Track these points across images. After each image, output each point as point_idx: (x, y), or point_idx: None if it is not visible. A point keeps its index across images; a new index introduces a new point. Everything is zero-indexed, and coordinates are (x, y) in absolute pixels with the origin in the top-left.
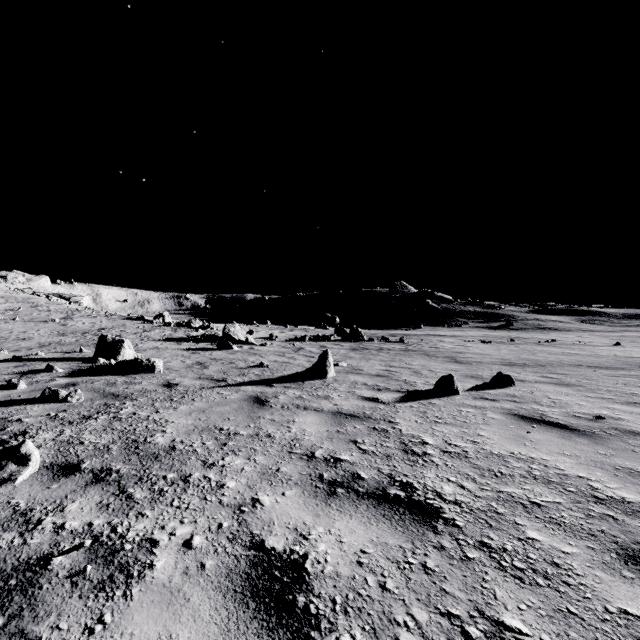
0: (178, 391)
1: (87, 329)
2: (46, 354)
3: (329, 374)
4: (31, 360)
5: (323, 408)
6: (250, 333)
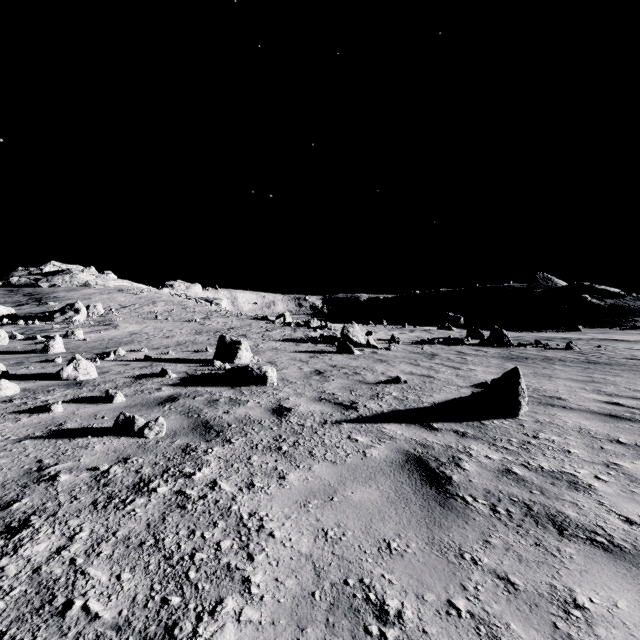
0: (290, 426)
1: (219, 328)
2: (177, 353)
3: (522, 409)
4: (160, 360)
5: (609, 535)
6: (369, 334)
